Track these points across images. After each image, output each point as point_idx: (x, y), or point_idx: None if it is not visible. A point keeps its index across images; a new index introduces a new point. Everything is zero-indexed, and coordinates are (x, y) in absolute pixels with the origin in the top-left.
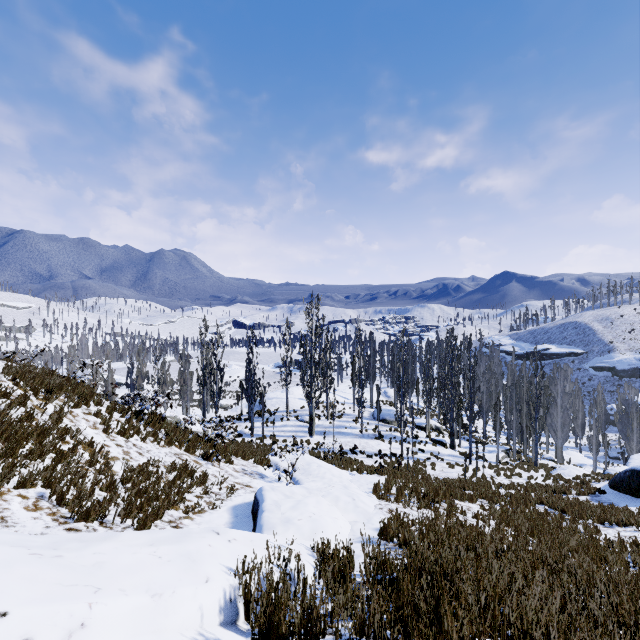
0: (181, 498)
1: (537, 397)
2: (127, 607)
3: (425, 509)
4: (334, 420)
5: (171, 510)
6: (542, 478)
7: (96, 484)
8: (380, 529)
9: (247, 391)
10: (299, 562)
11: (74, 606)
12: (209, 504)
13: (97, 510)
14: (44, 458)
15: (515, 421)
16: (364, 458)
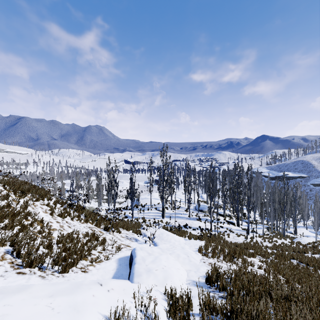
0: (89, 253)
1: (285, 199)
2: None
3: (229, 262)
4: (175, 210)
5: (83, 260)
6: (289, 243)
7: (41, 244)
8: (206, 277)
9: (130, 194)
10: (155, 305)
11: None
12: (105, 257)
13: (37, 261)
14: (13, 229)
15: (272, 212)
16: (191, 230)
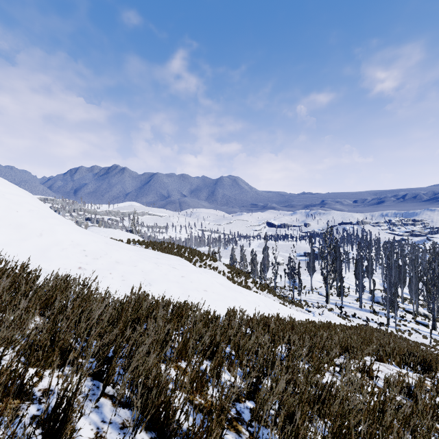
0: None
1: None
2: (306, 317)
3: None
4: (341, 297)
5: None
6: None
7: None
8: None
9: (291, 275)
10: None
11: (301, 314)
12: None
13: None
14: None
15: None
16: (360, 321)
